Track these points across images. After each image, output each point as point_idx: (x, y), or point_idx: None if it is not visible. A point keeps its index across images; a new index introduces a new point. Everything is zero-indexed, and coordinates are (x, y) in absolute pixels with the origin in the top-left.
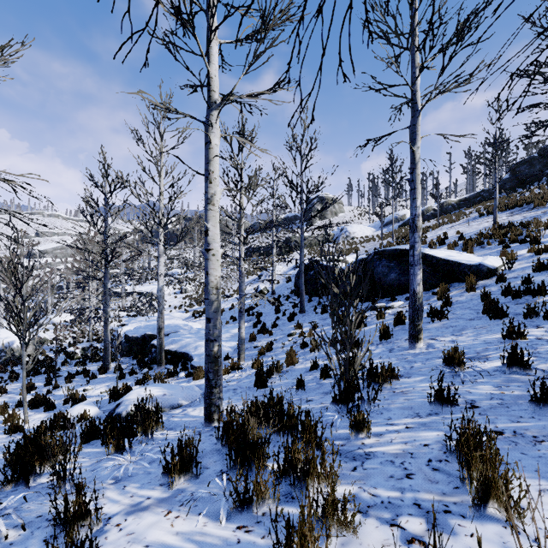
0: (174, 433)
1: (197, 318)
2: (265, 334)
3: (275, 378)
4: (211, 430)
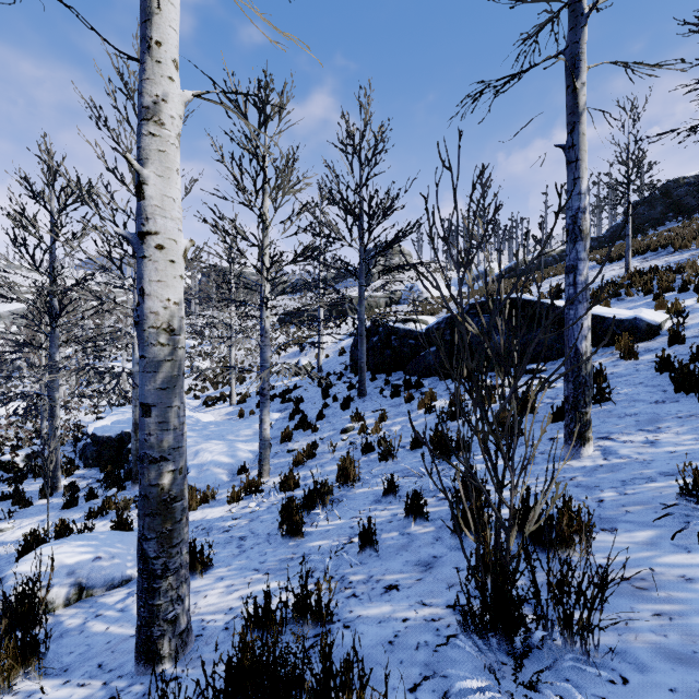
0: (55, 697)
1: (209, 407)
2: (305, 430)
3: (318, 513)
4: (144, 695)
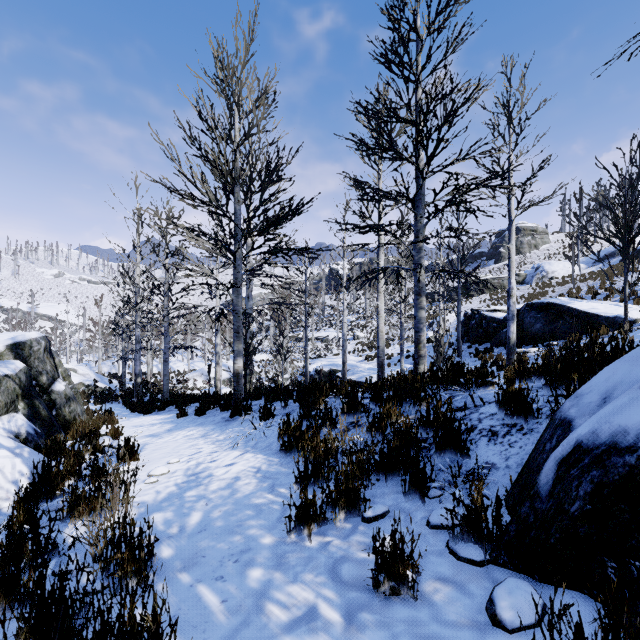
0: None
1: (369, 361)
2: None
3: None
4: None
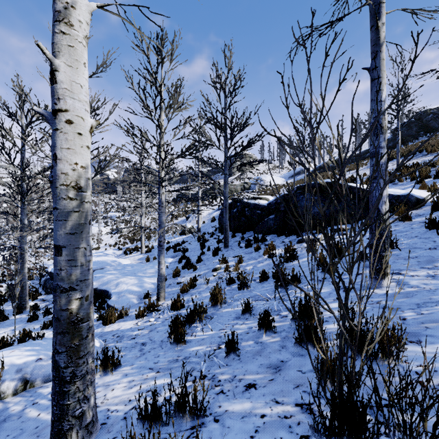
0: None
1: (128, 255)
2: (189, 269)
3: (196, 326)
4: None
